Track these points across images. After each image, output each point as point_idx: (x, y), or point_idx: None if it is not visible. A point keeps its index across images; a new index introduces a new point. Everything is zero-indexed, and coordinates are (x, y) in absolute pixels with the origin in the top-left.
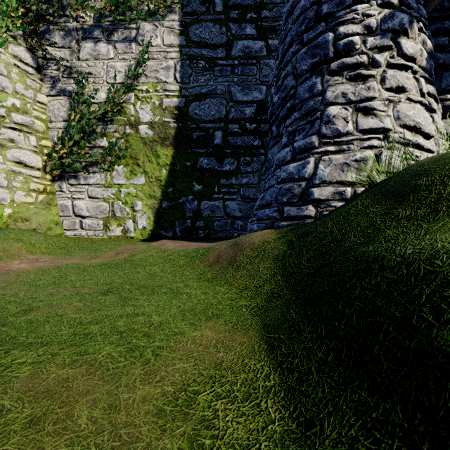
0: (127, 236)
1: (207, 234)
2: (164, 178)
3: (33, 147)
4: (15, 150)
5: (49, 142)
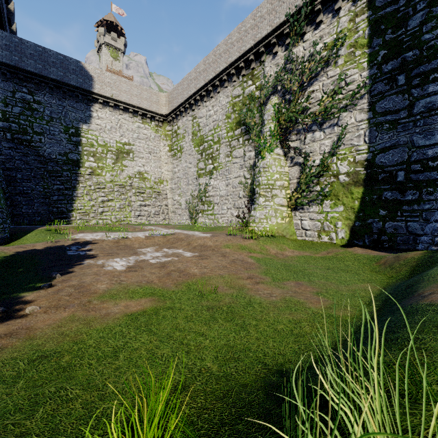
0: (331, 242)
1: (390, 245)
2: (356, 207)
3: (283, 195)
4: (277, 198)
5: (290, 191)
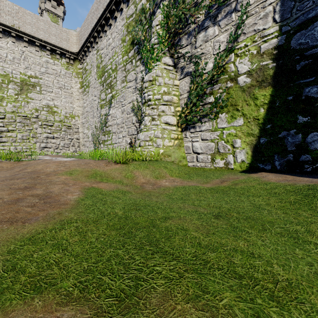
0: (228, 167)
1: (315, 169)
2: (261, 116)
3: (172, 113)
4: (164, 116)
5: (180, 108)
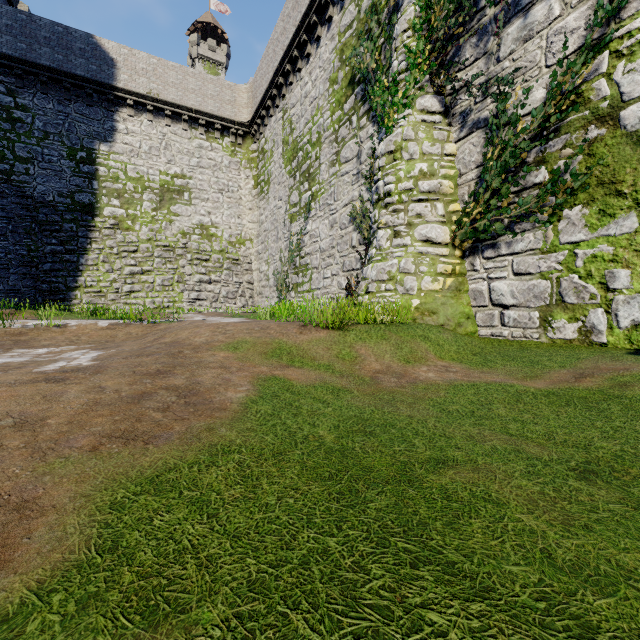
0: (590, 341)
1: None
2: None
3: (440, 217)
4: (422, 226)
5: (458, 205)
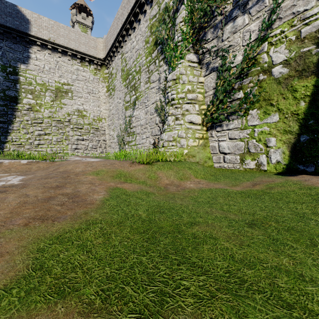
0: (260, 169)
1: None
2: (302, 111)
3: (197, 111)
4: (189, 115)
5: (205, 106)
